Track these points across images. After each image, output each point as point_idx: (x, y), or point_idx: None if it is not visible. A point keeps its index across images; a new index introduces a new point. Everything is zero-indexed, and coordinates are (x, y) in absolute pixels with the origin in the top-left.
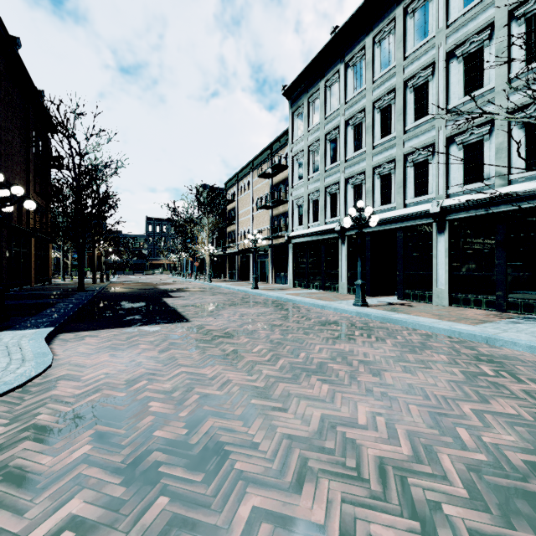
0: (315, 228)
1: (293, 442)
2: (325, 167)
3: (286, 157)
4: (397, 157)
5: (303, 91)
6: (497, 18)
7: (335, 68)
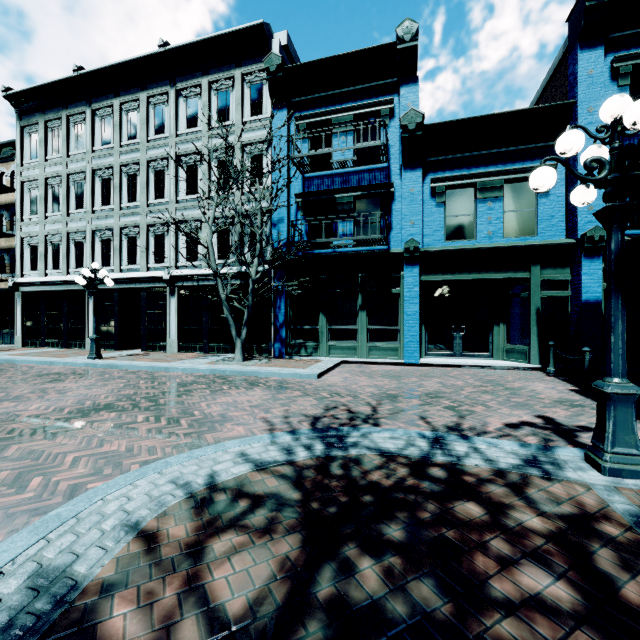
0: (55, 276)
1: None
2: (69, 210)
3: (12, 178)
4: (141, 225)
5: (38, 109)
6: (204, 150)
7: (81, 107)
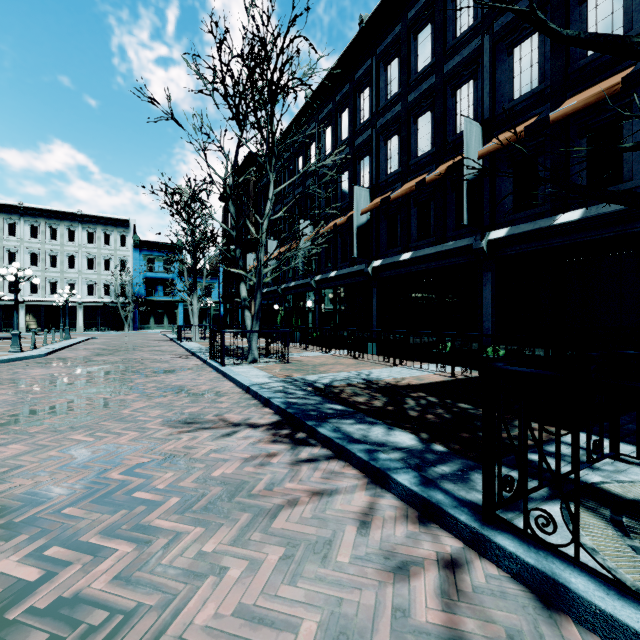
0: None
1: (114, 335)
2: (4, 264)
3: None
4: (61, 278)
5: None
6: (98, 254)
7: (16, 217)
